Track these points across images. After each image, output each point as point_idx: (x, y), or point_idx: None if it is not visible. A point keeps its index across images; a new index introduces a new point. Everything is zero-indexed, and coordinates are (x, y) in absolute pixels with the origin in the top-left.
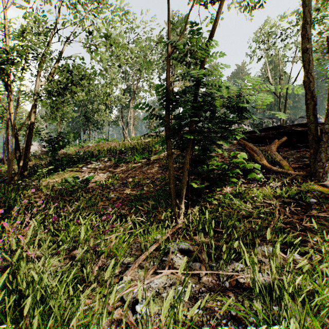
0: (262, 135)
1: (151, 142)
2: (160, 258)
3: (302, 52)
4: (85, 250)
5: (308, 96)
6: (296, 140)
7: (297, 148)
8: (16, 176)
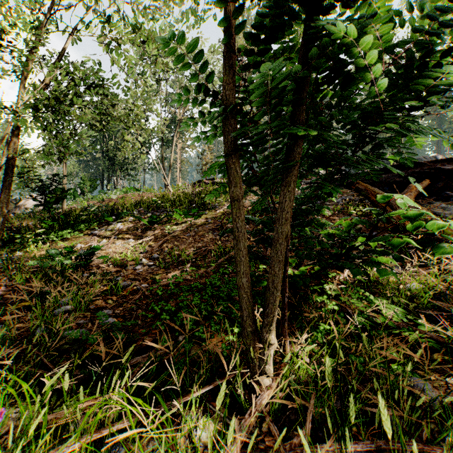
0: (383, 179)
1: (204, 192)
2: None
3: None
4: None
5: None
6: (442, 185)
7: (446, 198)
8: None
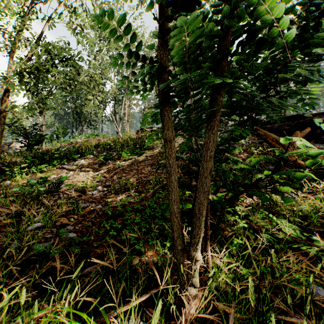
0: (276, 127)
1: (145, 137)
2: None
3: None
4: None
5: None
6: (320, 131)
7: (323, 141)
8: None
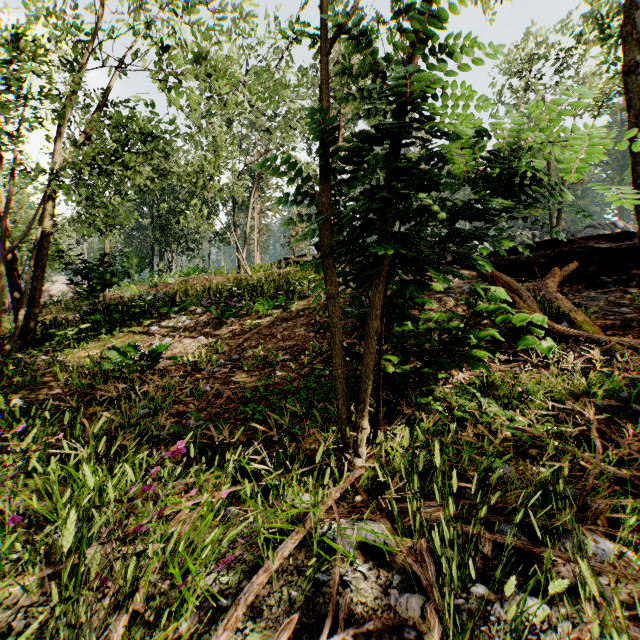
0: (524, 260)
1: (294, 275)
2: (308, 587)
3: (623, 73)
4: (65, 598)
5: (638, 169)
6: (597, 268)
7: (601, 285)
8: (9, 345)
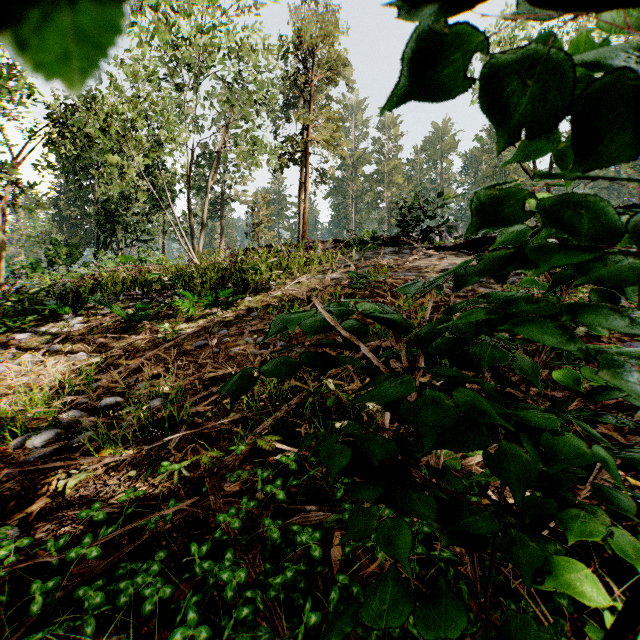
0: None
1: (252, 263)
2: None
3: None
4: None
5: None
6: None
7: None
8: None
